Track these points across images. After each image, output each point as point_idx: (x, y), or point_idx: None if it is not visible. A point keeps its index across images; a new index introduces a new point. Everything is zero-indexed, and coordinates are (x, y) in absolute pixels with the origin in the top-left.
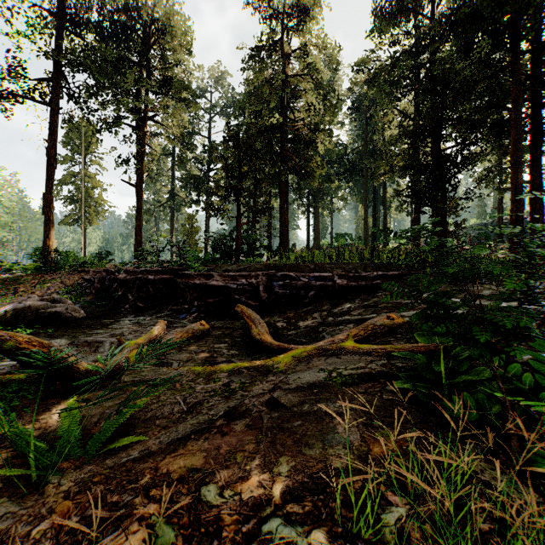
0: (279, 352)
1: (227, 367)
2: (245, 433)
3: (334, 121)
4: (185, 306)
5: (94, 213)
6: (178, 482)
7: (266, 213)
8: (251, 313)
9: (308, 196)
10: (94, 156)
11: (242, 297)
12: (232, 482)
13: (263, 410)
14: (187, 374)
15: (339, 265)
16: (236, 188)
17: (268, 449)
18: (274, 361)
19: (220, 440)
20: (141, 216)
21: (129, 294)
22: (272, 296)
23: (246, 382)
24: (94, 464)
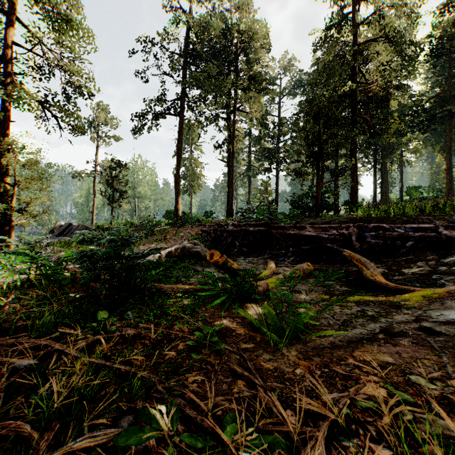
0: (395, 292)
1: (350, 299)
2: (416, 347)
3: (413, 73)
4: (282, 251)
5: (197, 185)
6: (380, 367)
7: (344, 172)
8: (360, 258)
9: (375, 153)
10: (197, 145)
11: (334, 245)
12: (436, 377)
13: (420, 334)
14: (318, 300)
15: (438, 216)
16: (317, 154)
17: (454, 362)
18: (399, 298)
19: (395, 348)
20: (233, 184)
21: (236, 241)
22: (364, 245)
23: (381, 312)
24: (300, 344)
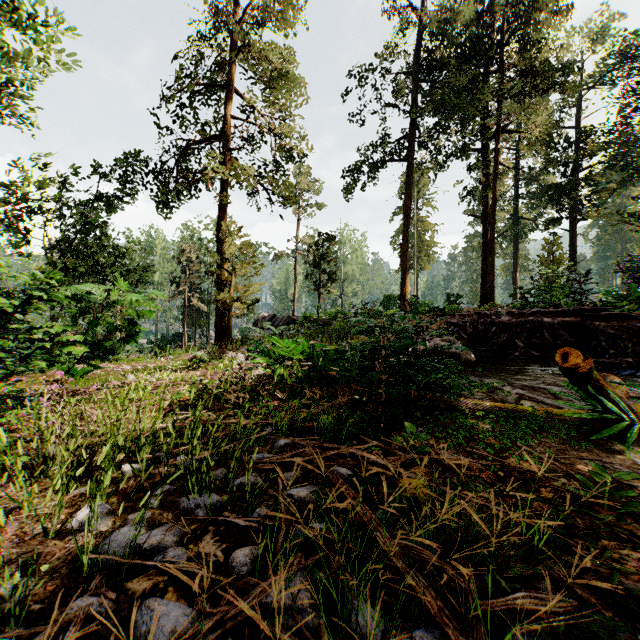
0: None
1: None
2: None
3: None
4: (624, 359)
5: (425, 257)
6: None
7: None
8: None
9: None
10: (425, 198)
11: None
12: None
13: None
14: None
15: None
16: None
17: None
18: None
19: None
20: (493, 251)
21: (516, 339)
22: None
23: None
24: None
